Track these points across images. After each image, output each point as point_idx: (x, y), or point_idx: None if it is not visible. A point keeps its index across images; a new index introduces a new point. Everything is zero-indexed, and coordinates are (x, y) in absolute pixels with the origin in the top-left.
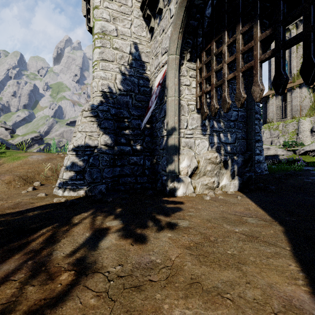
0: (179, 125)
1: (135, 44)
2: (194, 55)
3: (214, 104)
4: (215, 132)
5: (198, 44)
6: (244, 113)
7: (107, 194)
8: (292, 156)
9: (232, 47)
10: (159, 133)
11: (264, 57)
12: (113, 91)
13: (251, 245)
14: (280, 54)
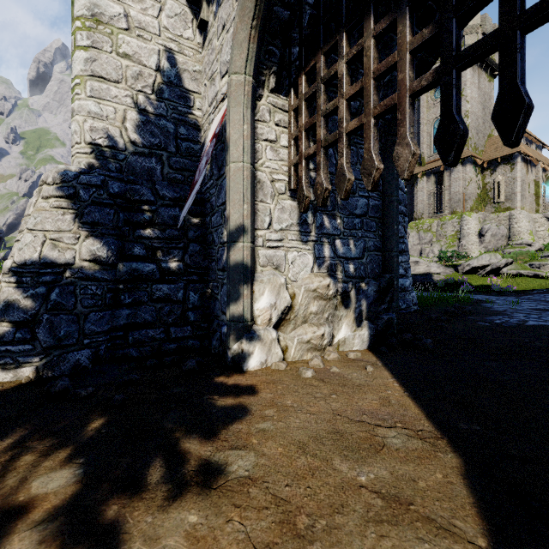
0: (253, 222)
1: (168, 51)
2: (284, 83)
3: (322, 181)
4: (326, 237)
5: (292, 60)
6: (380, 202)
7: (93, 371)
8: (452, 275)
9: (357, 74)
10: (216, 237)
11: (418, 86)
12: (119, 146)
13: (396, 541)
14: (452, 78)
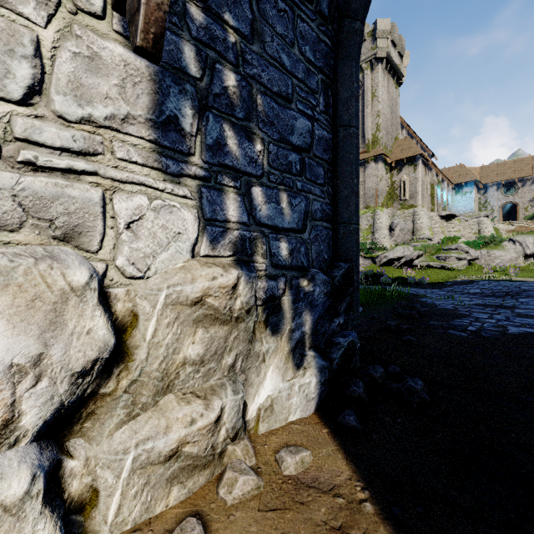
0: None
1: None
2: None
3: None
4: (230, 175)
5: None
6: (330, 135)
7: None
8: (370, 267)
9: None
10: None
11: None
12: None
13: None
14: None
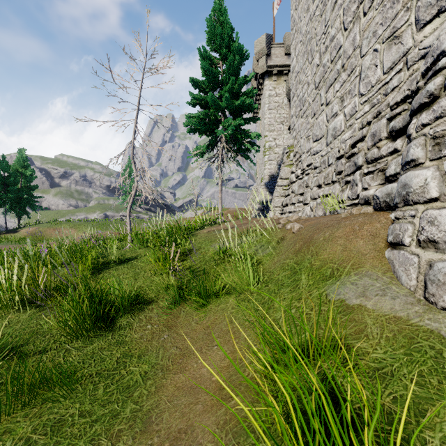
0: None
1: (285, 148)
2: None
3: None
4: None
5: None
6: None
7: None
8: None
9: None
10: None
11: None
12: (274, 174)
13: None
14: None
